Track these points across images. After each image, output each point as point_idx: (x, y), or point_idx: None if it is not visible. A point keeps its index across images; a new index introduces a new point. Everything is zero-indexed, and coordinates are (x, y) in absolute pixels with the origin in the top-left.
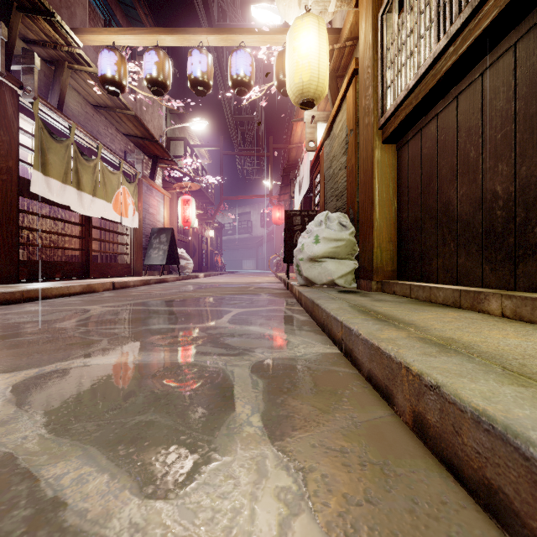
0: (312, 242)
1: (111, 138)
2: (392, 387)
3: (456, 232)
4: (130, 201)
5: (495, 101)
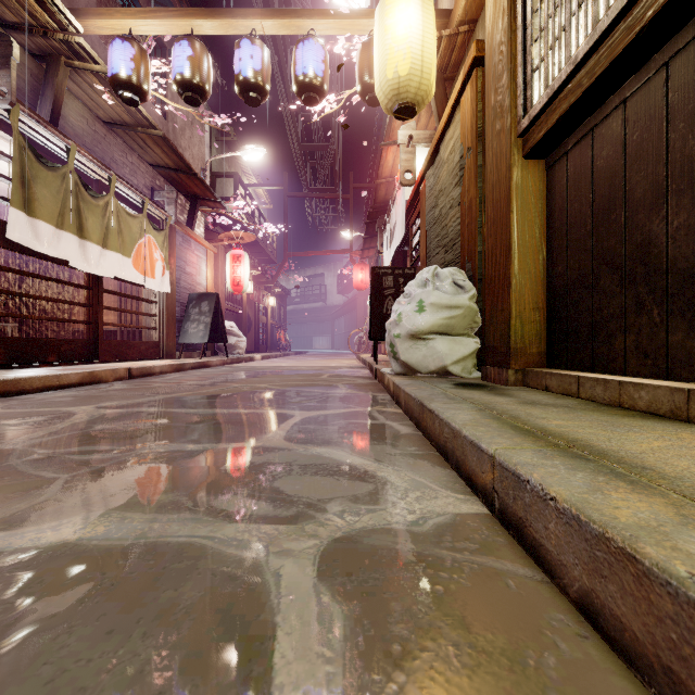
0: (414, 311)
1: (131, 169)
2: None
3: (665, 291)
4: (158, 256)
5: None
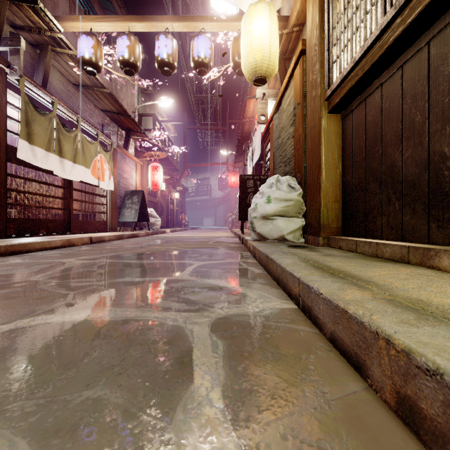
0: (264, 202)
1: (90, 113)
2: (364, 356)
3: (401, 192)
4: (106, 167)
5: (442, 67)
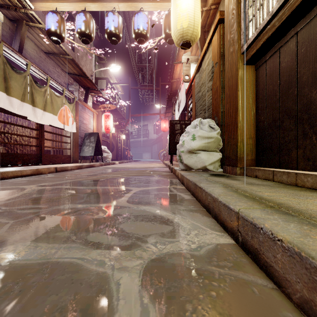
0: (190, 139)
1: (57, 75)
2: None
3: None
4: (70, 115)
5: None
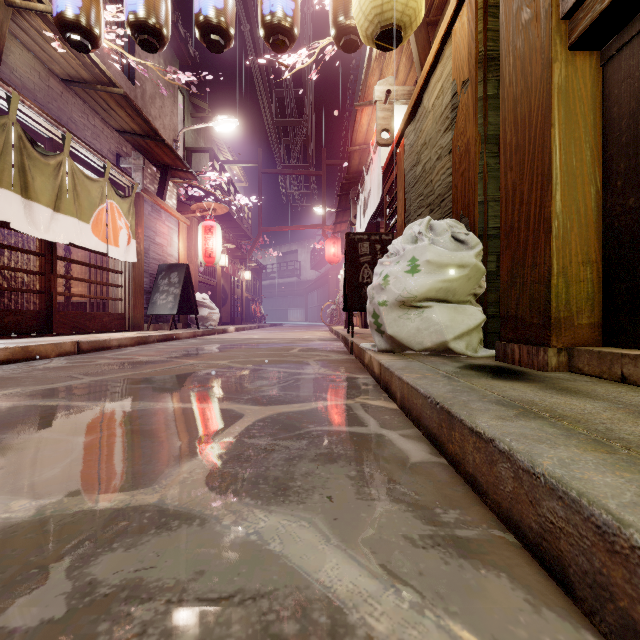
0: (404, 272)
1: (93, 132)
2: None
3: None
4: (122, 224)
5: None
